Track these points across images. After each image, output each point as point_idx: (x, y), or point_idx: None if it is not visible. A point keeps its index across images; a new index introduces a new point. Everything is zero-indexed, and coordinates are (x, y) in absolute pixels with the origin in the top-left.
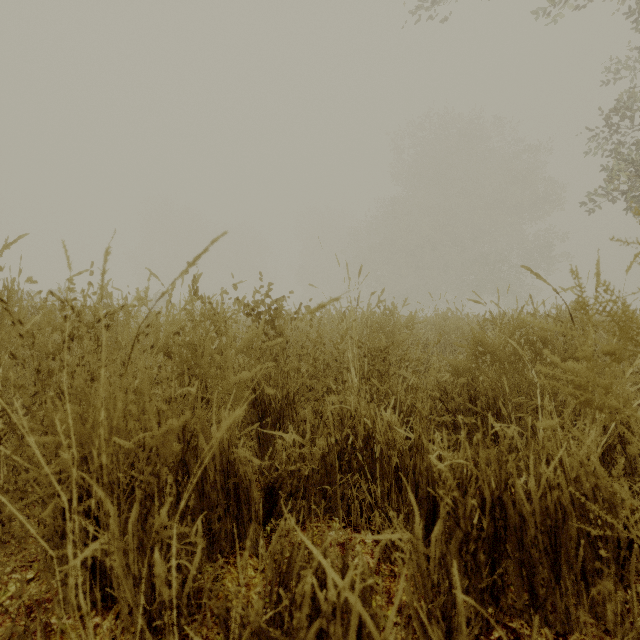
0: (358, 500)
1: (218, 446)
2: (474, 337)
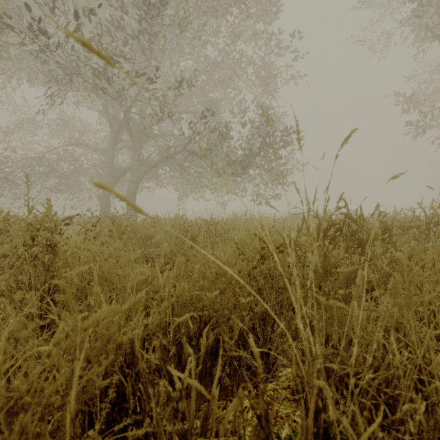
0: None
1: None
2: None
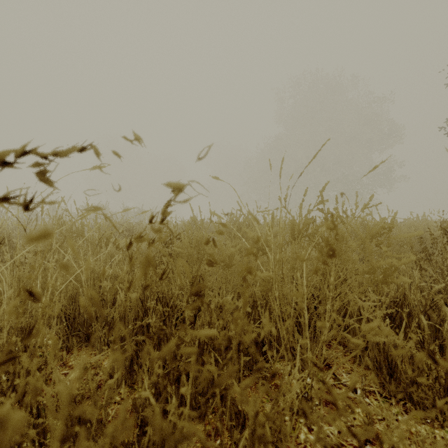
0: None
1: None
2: None
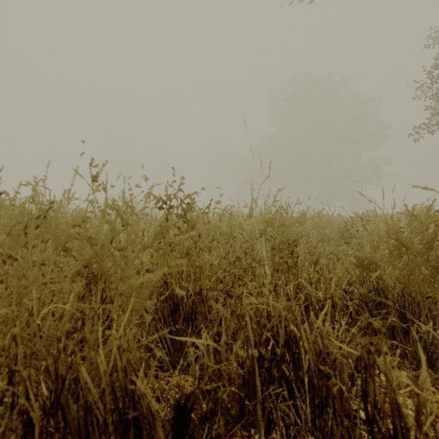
0: (280, 415)
1: (108, 378)
2: (388, 230)
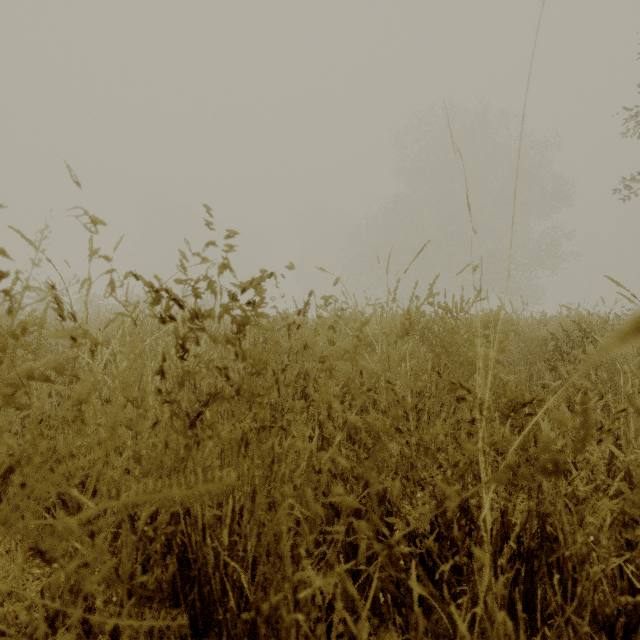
0: None
1: None
2: None
